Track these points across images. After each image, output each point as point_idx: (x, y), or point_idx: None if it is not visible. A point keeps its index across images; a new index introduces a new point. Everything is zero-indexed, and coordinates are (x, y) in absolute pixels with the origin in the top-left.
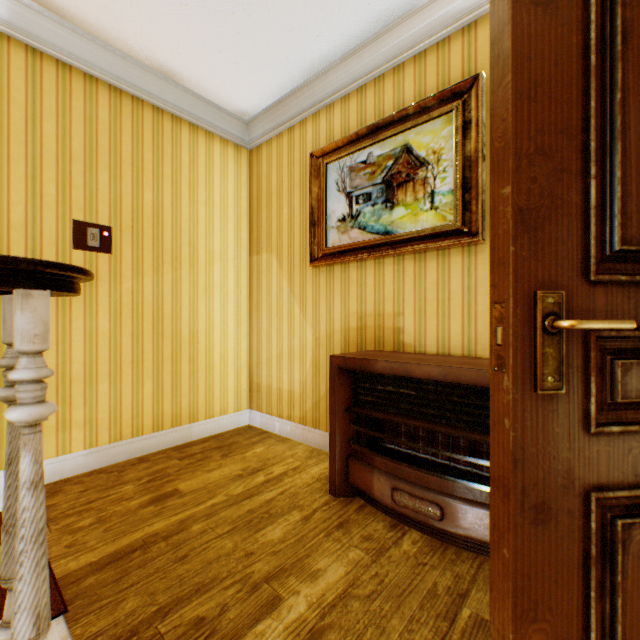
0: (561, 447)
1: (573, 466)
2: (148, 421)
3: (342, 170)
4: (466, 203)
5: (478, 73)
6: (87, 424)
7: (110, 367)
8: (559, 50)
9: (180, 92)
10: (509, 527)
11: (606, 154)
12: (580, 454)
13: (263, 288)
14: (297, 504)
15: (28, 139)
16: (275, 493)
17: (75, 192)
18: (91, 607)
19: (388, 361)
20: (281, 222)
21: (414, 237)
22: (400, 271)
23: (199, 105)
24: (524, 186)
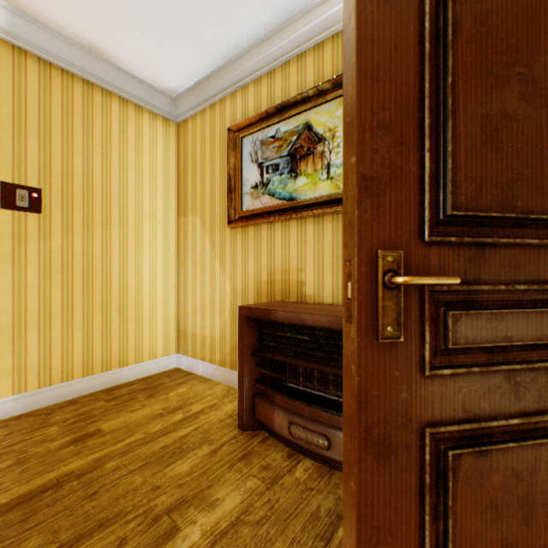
0: (401, 389)
1: (411, 405)
2: (78, 367)
3: (255, 143)
4: None
5: None
6: (16, 371)
7: (39, 318)
8: (399, 36)
9: (109, 68)
10: (355, 462)
11: (440, 131)
12: (417, 394)
13: (189, 246)
14: (208, 439)
15: None
16: (190, 429)
17: (3, 155)
18: None
19: (286, 311)
20: (204, 188)
21: (314, 203)
22: (303, 232)
23: (128, 81)
24: (368, 156)
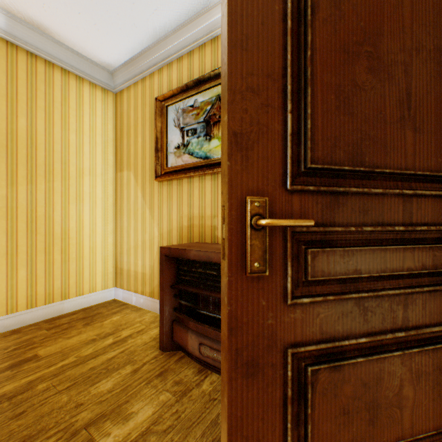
0: (267, 316)
1: (276, 330)
2: (22, 300)
3: (178, 111)
4: None
5: None
6: None
7: None
8: (266, 13)
9: (51, 43)
10: (227, 381)
11: (302, 96)
12: (282, 320)
13: (124, 197)
14: (132, 360)
15: None
16: (117, 352)
17: None
18: None
19: (197, 250)
20: (137, 148)
21: None
22: (216, 185)
23: (69, 55)
24: (238, 115)
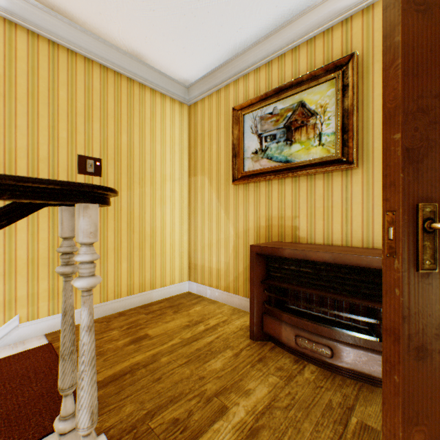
0: (434, 308)
1: None
2: (124, 288)
3: (255, 119)
4: (344, 141)
5: (353, 52)
6: None
7: (100, 252)
8: (433, 41)
9: (145, 68)
10: (399, 361)
11: None
12: None
13: (198, 199)
14: (229, 345)
15: (50, 102)
16: (213, 337)
17: (79, 136)
18: (103, 410)
19: (292, 249)
20: (211, 154)
21: (307, 164)
22: (296, 187)
23: (157, 76)
24: (409, 133)
